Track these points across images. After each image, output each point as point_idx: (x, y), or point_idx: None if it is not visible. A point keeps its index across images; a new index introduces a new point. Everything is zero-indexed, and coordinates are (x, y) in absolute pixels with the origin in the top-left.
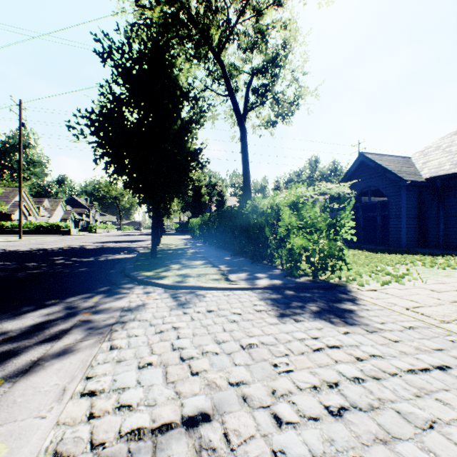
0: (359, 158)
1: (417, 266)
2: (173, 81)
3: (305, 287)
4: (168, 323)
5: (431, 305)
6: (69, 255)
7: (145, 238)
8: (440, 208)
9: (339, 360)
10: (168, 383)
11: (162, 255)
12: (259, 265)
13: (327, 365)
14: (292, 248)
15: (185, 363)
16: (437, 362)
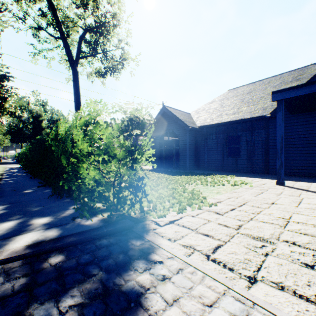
0: (163, 109)
1: (198, 185)
2: None
3: (92, 237)
4: None
5: (226, 241)
6: None
7: None
8: (206, 145)
9: None
10: None
11: None
12: (57, 200)
13: None
14: (83, 182)
15: None
16: None
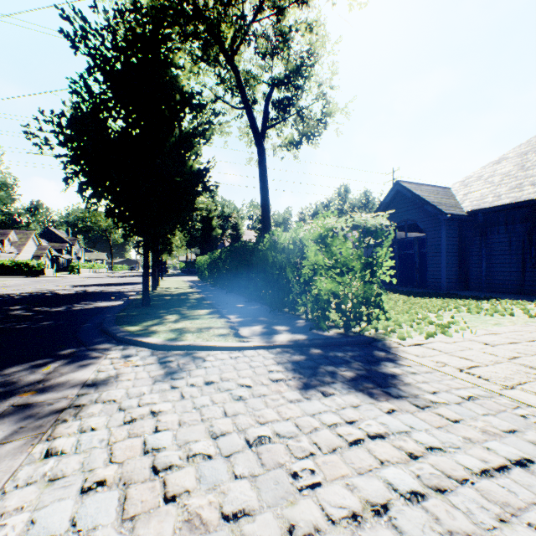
0: (395, 188)
1: (462, 313)
2: (171, 81)
3: (336, 343)
4: (146, 404)
5: (488, 364)
6: (33, 304)
7: (141, 280)
8: (483, 245)
9: (386, 459)
10: (122, 523)
11: (157, 302)
12: (279, 315)
13: (370, 470)
14: (319, 294)
15: (158, 477)
16: (514, 453)
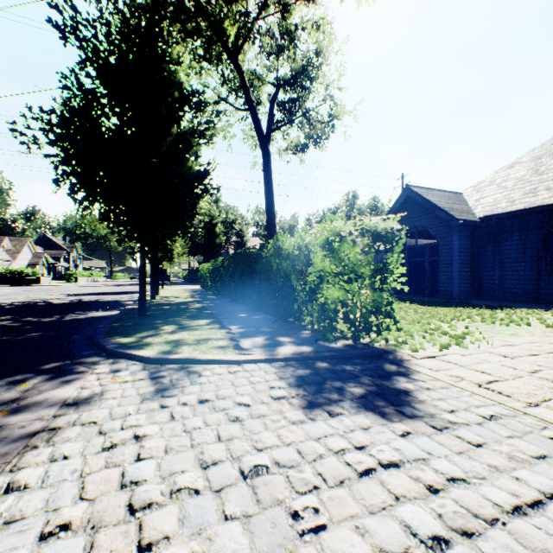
0: (405, 193)
1: (476, 322)
2: (169, 77)
3: (344, 356)
4: (130, 427)
5: (508, 379)
6: (22, 314)
7: None
8: (496, 252)
9: (402, 494)
10: None
11: (155, 312)
12: (283, 325)
13: (383, 508)
14: (326, 303)
15: (133, 519)
16: (547, 484)
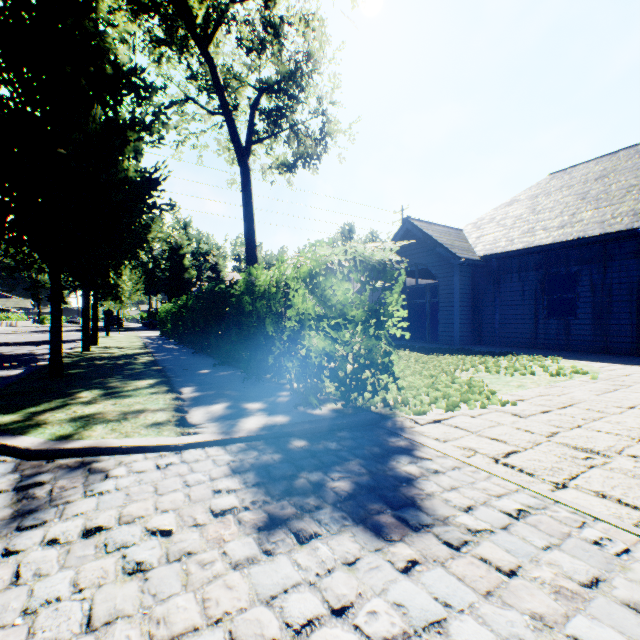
0: (404, 226)
1: (480, 373)
2: (96, 41)
3: (330, 427)
4: None
5: (526, 447)
6: None
7: (76, 336)
8: (496, 294)
9: None
10: None
11: (80, 369)
12: (257, 384)
13: None
14: (308, 356)
15: None
16: None
